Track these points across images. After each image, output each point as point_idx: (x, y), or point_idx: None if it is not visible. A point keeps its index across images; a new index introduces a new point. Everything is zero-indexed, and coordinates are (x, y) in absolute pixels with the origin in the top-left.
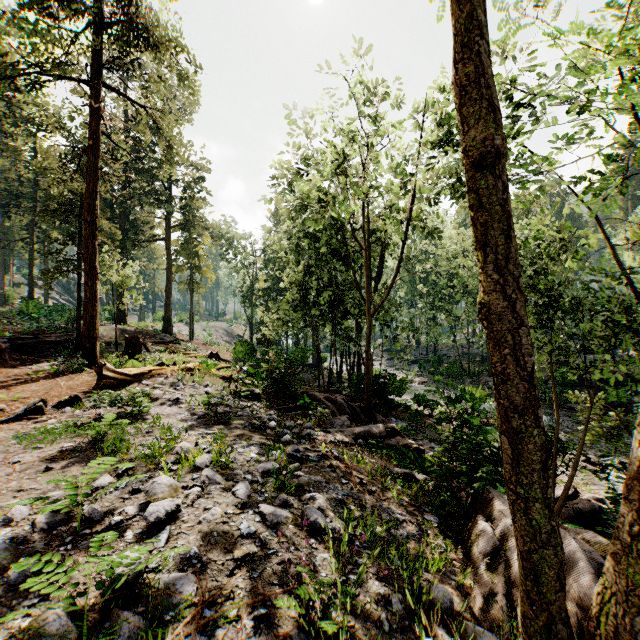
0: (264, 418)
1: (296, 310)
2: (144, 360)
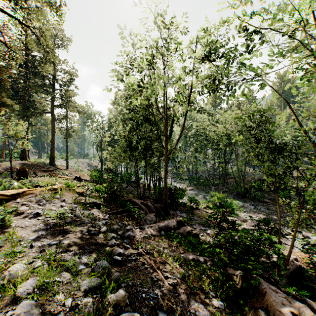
0: (99, 224)
1: (125, 152)
2: (25, 183)
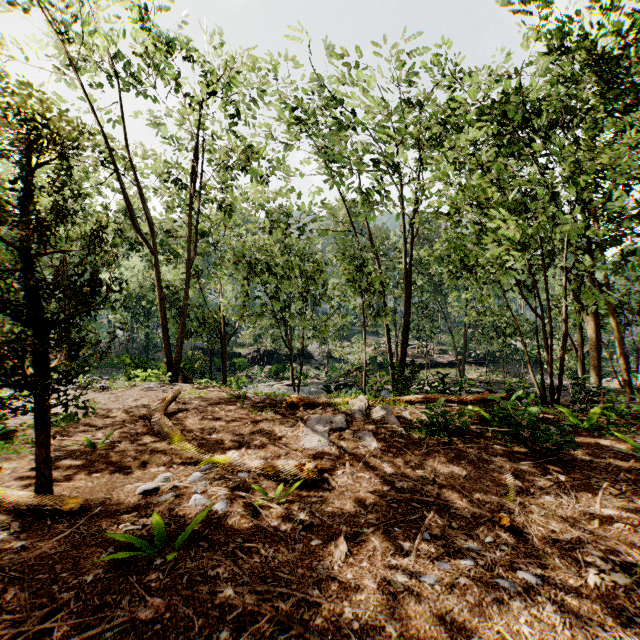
0: None
1: None
2: None
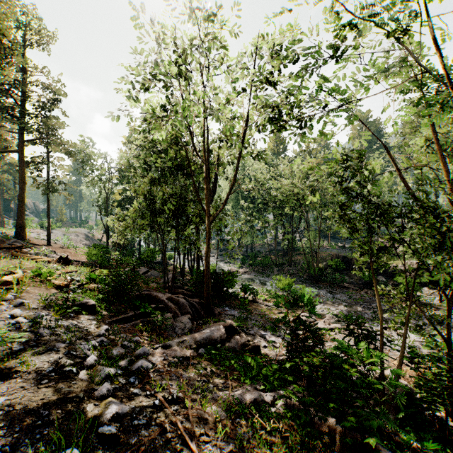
0: (82, 350)
1: (144, 218)
2: None
